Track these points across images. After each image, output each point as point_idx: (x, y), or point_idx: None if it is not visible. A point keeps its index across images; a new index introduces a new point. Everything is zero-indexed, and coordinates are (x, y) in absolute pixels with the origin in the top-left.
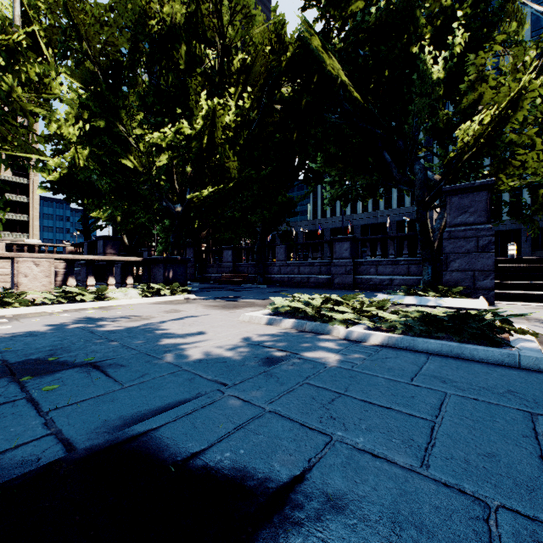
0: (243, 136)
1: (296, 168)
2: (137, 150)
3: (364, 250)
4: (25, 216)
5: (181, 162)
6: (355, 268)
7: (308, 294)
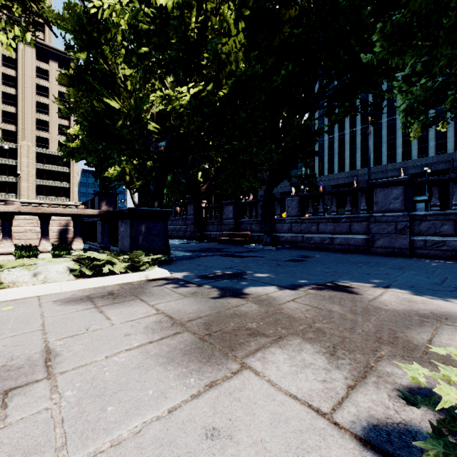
0: (248, 2)
1: (314, 96)
2: (125, 91)
3: (418, 199)
4: (67, 184)
5: (156, 65)
6: (412, 225)
7: (360, 270)
